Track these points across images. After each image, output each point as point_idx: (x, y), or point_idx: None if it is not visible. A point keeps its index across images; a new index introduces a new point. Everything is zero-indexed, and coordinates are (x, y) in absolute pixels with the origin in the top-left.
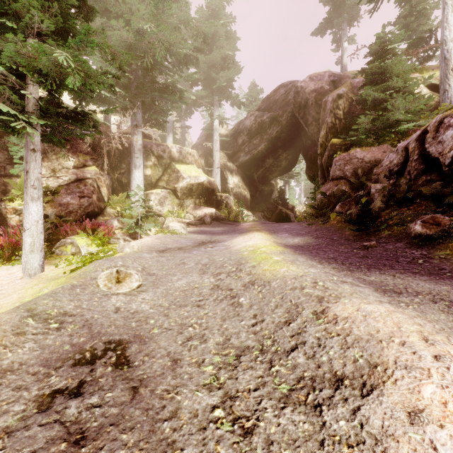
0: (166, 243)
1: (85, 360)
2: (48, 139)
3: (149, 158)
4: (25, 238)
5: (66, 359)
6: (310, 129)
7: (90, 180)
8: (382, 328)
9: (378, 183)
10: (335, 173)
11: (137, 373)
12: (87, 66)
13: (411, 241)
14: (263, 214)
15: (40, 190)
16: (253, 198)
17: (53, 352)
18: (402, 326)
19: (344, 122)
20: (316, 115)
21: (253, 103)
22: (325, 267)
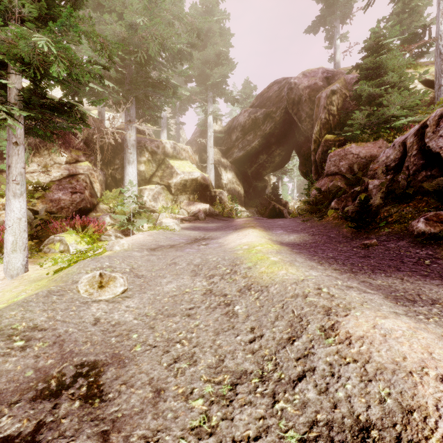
0: (158, 240)
1: (49, 391)
2: (35, 133)
3: (143, 154)
4: (6, 236)
5: (26, 389)
6: (303, 126)
7: (82, 175)
8: (409, 353)
9: (374, 179)
10: (330, 168)
11: (110, 410)
12: (71, 54)
13: (414, 239)
14: (257, 209)
15: (23, 185)
16: (246, 194)
17: (11, 381)
18: (433, 352)
19: (338, 118)
20: (310, 111)
21: (246, 100)
22: (326, 268)
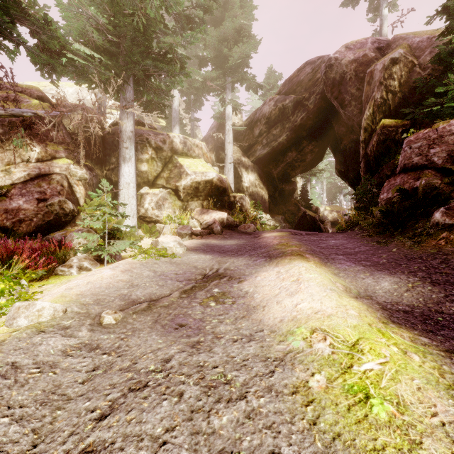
0: (137, 281)
1: None
2: None
3: (145, 151)
4: None
5: None
6: (347, 111)
7: (58, 176)
8: None
9: None
10: (411, 159)
11: None
12: None
13: None
14: (284, 217)
15: None
16: (271, 199)
17: None
18: None
19: (400, 96)
20: (357, 91)
21: (270, 91)
22: None
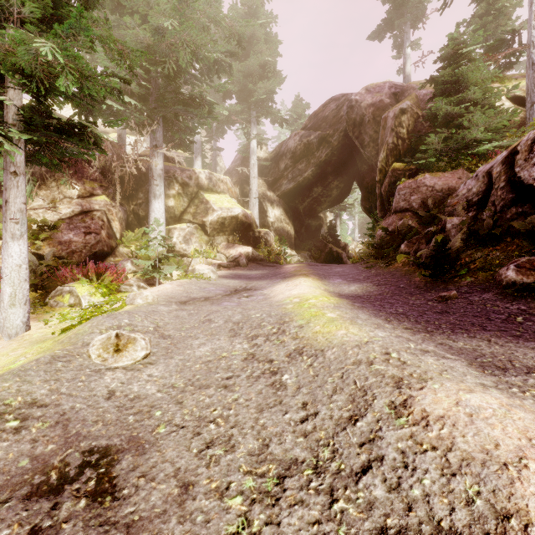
0: (190, 291)
1: (47, 486)
2: (39, 161)
3: (172, 186)
4: (3, 287)
5: (19, 484)
6: (367, 152)
7: (98, 212)
8: (502, 439)
9: (453, 217)
10: (399, 204)
11: (125, 511)
12: (82, 63)
13: (502, 290)
14: (310, 253)
15: (24, 224)
16: (297, 234)
17: (0, 473)
18: (533, 437)
19: (408, 143)
20: (374, 134)
21: (297, 121)
22: (395, 327)
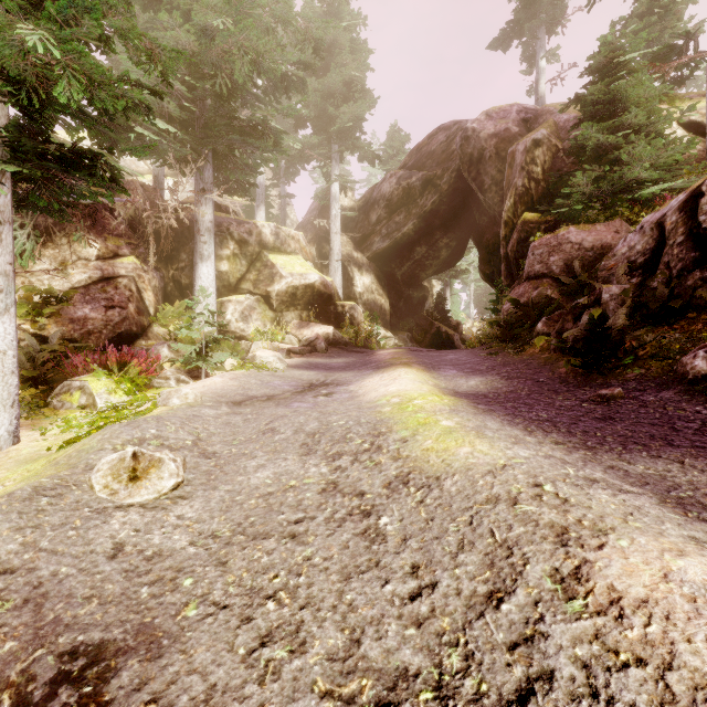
0: (248, 386)
1: None
2: (37, 205)
3: (226, 245)
4: None
5: None
6: (487, 198)
7: (124, 279)
8: None
9: (609, 284)
10: (534, 267)
11: None
12: (90, 62)
13: (688, 387)
14: (411, 334)
15: (10, 294)
16: (394, 309)
17: None
18: None
19: (544, 186)
20: (498, 174)
21: (394, 158)
22: (541, 440)
